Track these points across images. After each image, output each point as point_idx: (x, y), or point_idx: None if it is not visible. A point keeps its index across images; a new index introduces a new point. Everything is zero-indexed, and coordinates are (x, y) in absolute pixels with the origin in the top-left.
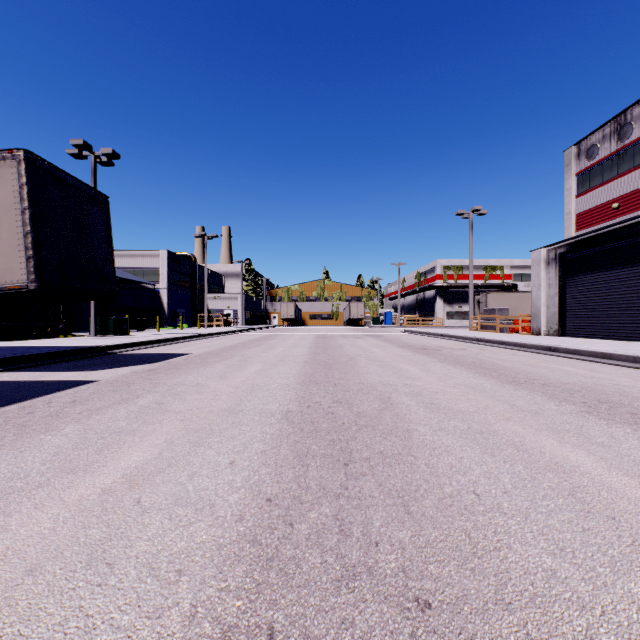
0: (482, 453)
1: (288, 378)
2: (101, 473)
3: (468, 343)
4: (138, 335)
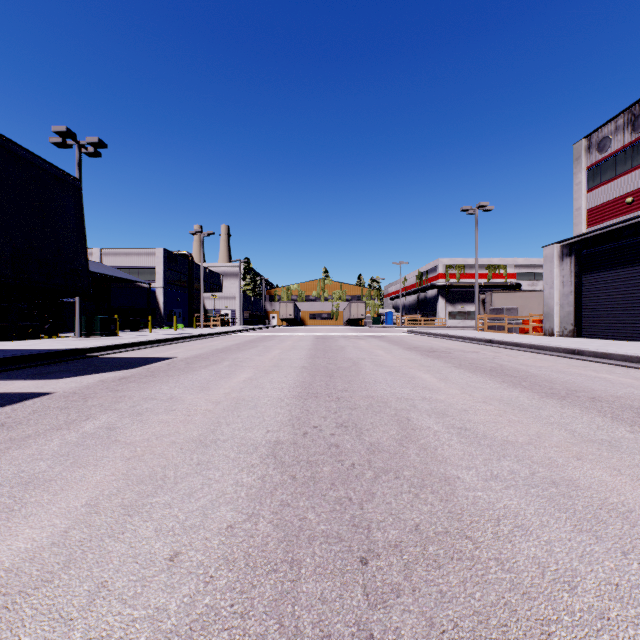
0: (577, 531)
1: (282, 389)
2: None
3: (478, 345)
4: (127, 336)
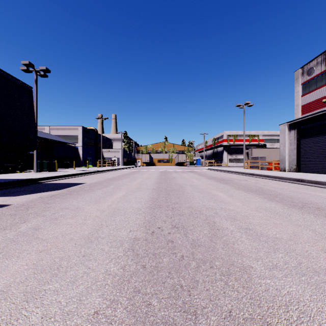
0: None
1: (140, 202)
2: None
3: (246, 176)
4: (61, 171)
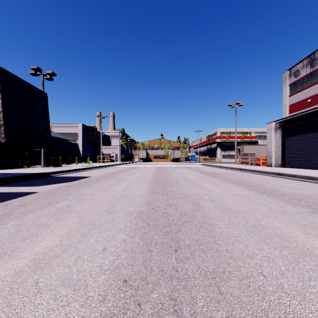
0: (259, 241)
1: (141, 190)
2: (19, 257)
3: (235, 171)
4: (66, 166)
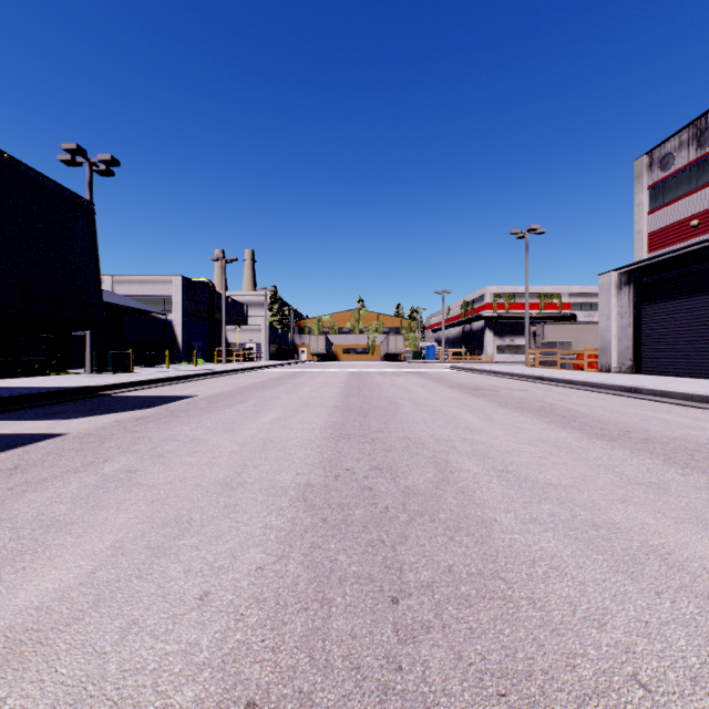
0: (613, 572)
1: (312, 430)
2: None
3: (527, 382)
4: (142, 372)
